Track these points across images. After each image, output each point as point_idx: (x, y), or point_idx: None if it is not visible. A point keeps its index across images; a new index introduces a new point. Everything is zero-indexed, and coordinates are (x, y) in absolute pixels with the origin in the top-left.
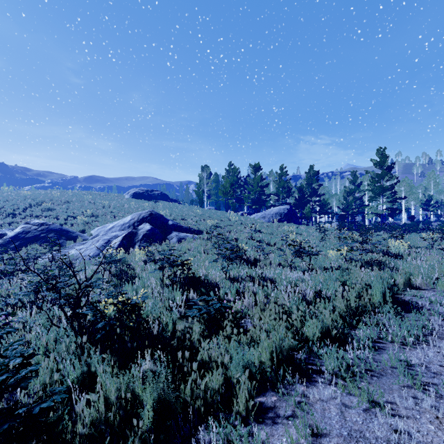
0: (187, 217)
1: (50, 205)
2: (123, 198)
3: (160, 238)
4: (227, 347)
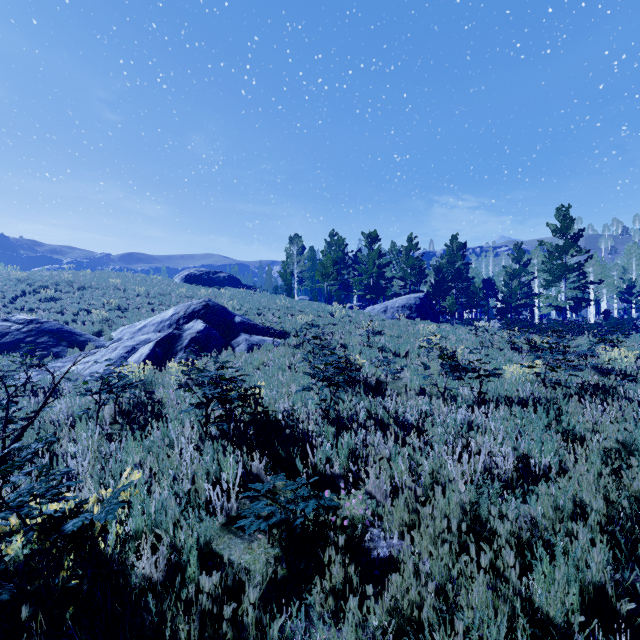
0: (266, 311)
1: (55, 293)
2: (171, 283)
3: (220, 345)
4: None
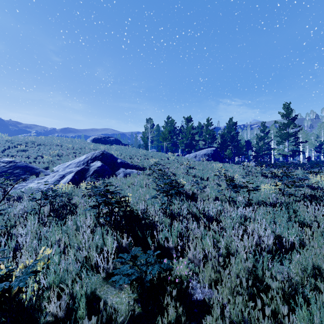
0: (134, 157)
1: (25, 147)
2: (85, 142)
3: (109, 174)
4: None
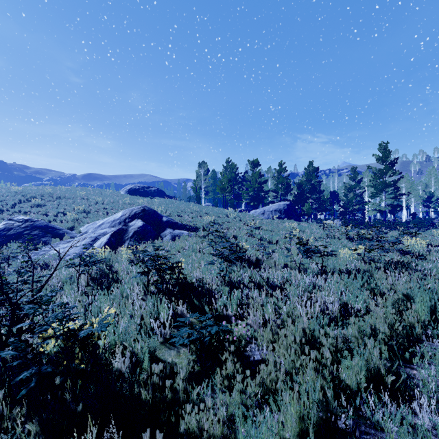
0: (183, 213)
1: (41, 201)
2: (118, 194)
3: (153, 236)
4: (227, 400)
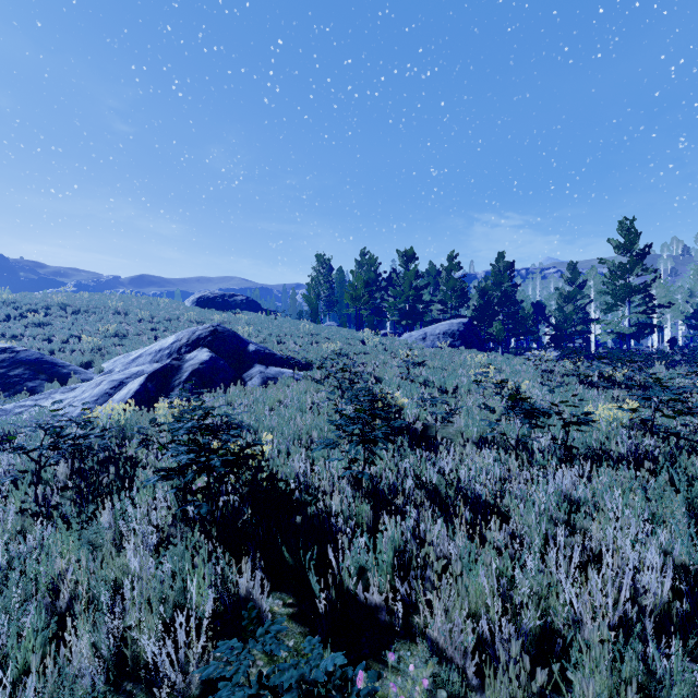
0: (287, 338)
1: (45, 318)
2: (180, 307)
3: (229, 378)
4: None
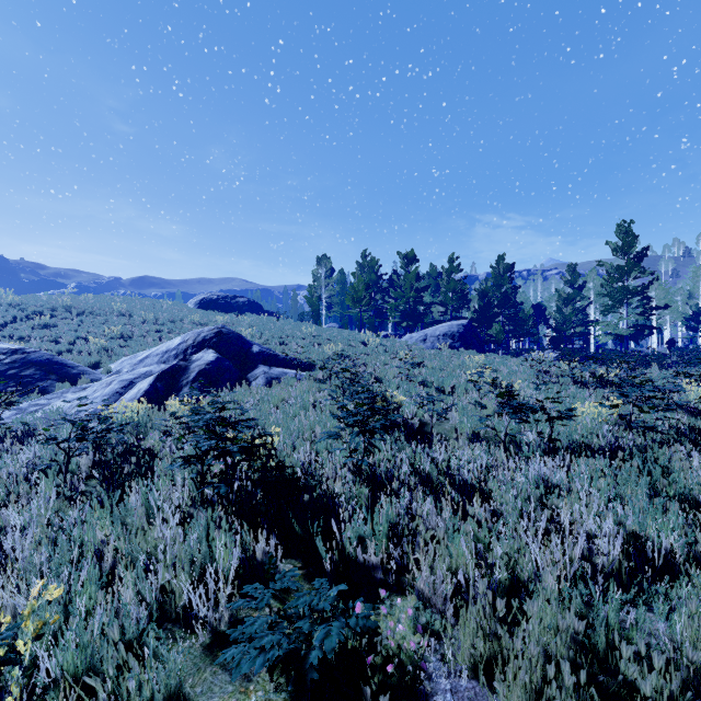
0: (290, 340)
1: (51, 319)
2: (183, 309)
3: (234, 379)
4: None
